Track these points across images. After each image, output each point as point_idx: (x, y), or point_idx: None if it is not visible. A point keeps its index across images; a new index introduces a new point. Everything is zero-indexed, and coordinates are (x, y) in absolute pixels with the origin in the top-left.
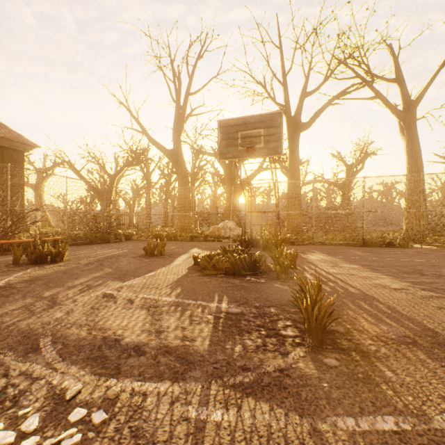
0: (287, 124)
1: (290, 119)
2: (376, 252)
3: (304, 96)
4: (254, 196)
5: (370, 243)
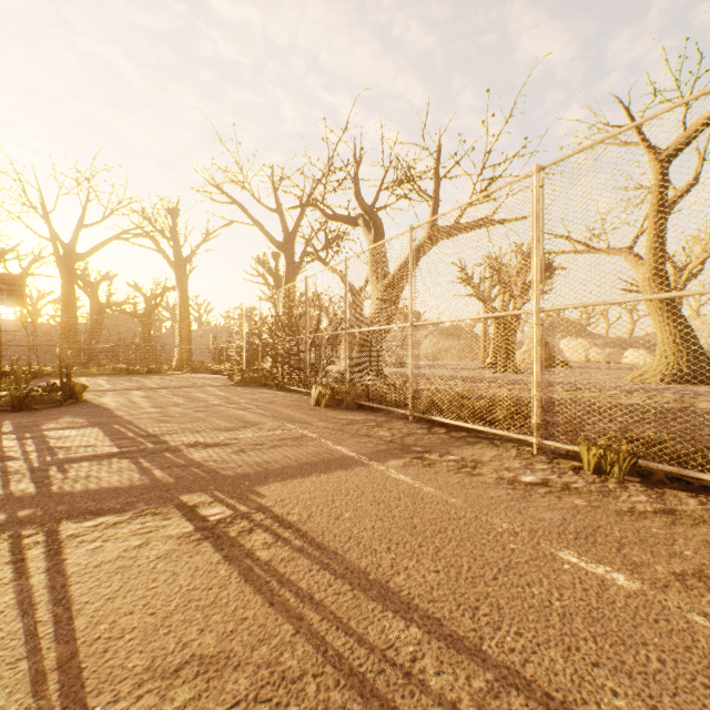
0: (55, 257)
1: (58, 253)
2: (124, 377)
3: (82, 228)
4: (3, 331)
5: (133, 371)
